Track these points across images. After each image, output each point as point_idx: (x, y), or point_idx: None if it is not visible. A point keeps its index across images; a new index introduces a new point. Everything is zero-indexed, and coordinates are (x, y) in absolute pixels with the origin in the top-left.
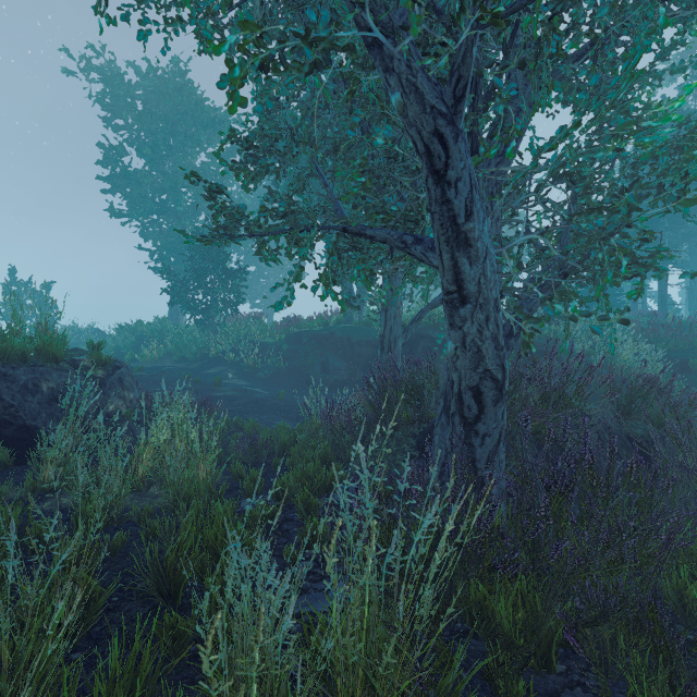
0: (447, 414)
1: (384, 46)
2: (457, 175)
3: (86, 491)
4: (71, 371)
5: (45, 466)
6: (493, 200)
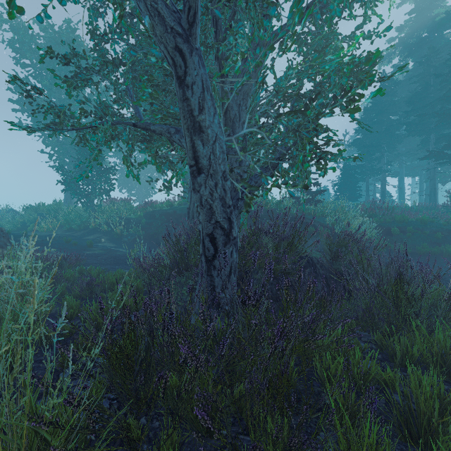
0: None
1: None
2: (193, 80)
3: None
4: None
5: None
6: (241, 110)
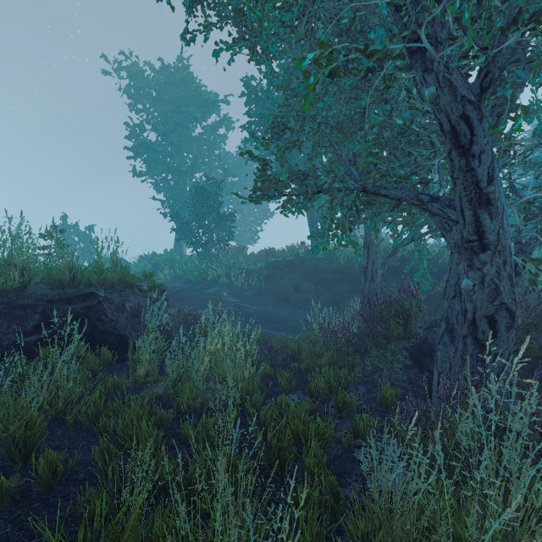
0: (449, 334)
1: (427, 52)
2: (481, 149)
3: (173, 384)
4: (140, 294)
5: (141, 365)
6: None
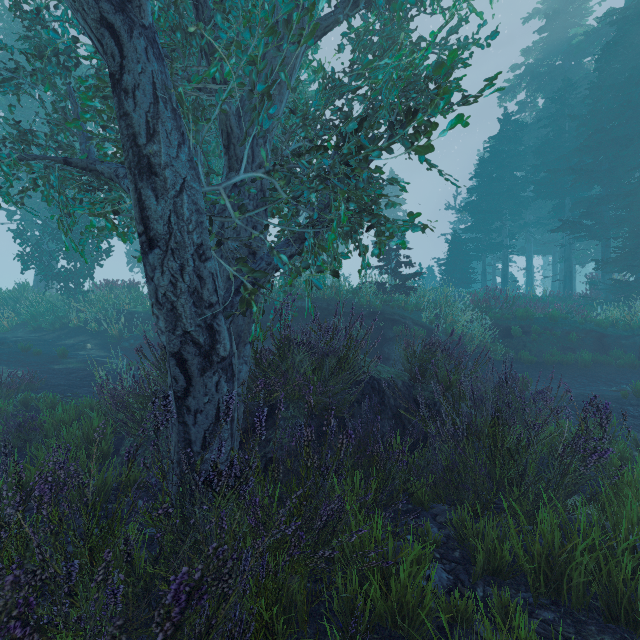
0: None
1: None
2: (135, 81)
3: None
4: None
5: None
6: (255, 144)
